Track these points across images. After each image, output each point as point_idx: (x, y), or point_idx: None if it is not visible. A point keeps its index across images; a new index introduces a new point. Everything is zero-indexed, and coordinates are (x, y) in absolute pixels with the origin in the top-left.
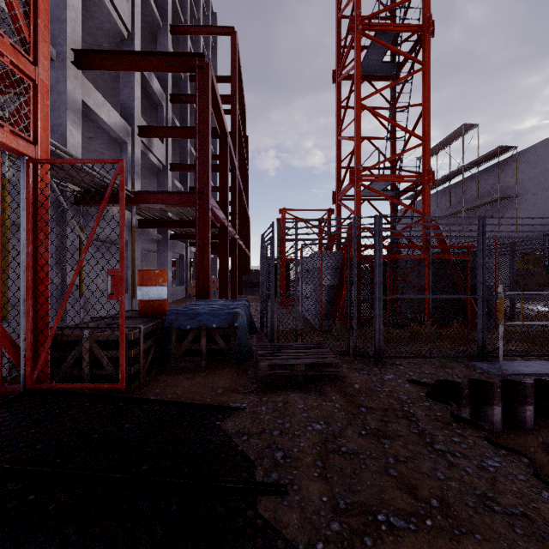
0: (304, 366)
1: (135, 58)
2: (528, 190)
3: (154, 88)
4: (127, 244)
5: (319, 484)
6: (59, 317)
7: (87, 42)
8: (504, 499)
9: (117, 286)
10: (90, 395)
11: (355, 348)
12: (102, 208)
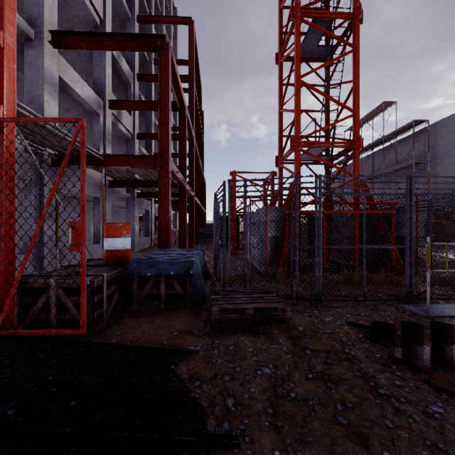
0: (252, 310)
1: (104, 39)
2: (438, 157)
3: (123, 68)
4: (99, 201)
5: (270, 434)
6: (23, 267)
7: (65, 28)
8: None
9: (78, 237)
10: (52, 340)
11: (297, 292)
12: (63, 164)
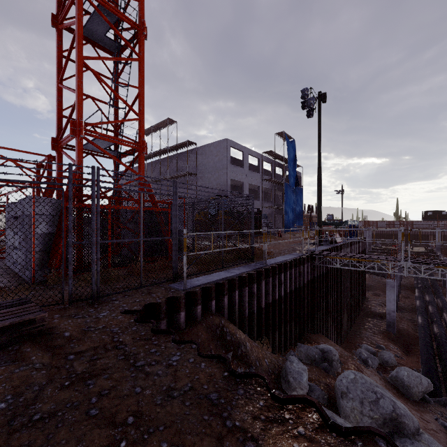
0: None
1: None
2: (202, 172)
3: None
4: None
5: None
6: None
7: None
8: (181, 383)
9: None
10: None
11: (71, 294)
12: None
